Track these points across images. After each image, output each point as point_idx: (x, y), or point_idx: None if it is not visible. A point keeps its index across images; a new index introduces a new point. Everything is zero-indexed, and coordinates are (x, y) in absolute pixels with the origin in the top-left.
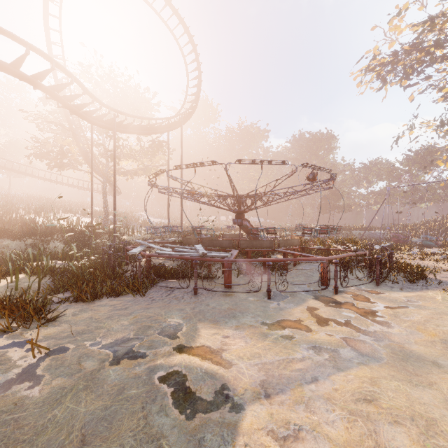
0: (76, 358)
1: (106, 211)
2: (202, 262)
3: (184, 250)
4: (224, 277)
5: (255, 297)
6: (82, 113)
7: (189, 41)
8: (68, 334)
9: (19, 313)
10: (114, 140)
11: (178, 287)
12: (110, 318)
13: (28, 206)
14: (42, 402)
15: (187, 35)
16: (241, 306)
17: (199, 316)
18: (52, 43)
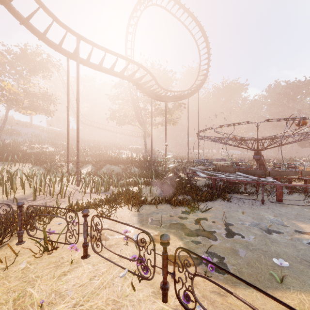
0: (244, 228)
1: (145, 149)
2: (235, 184)
3: (233, 175)
4: (276, 195)
5: (309, 209)
6: (152, 95)
7: (202, 35)
8: (221, 217)
9: (194, 204)
10: (165, 107)
11: (242, 198)
12: (230, 212)
13: (105, 146)
14: (258, 244)
15: (201, 31)
16: (306, 214)
17: (284, 216)
18: (128, 56)
